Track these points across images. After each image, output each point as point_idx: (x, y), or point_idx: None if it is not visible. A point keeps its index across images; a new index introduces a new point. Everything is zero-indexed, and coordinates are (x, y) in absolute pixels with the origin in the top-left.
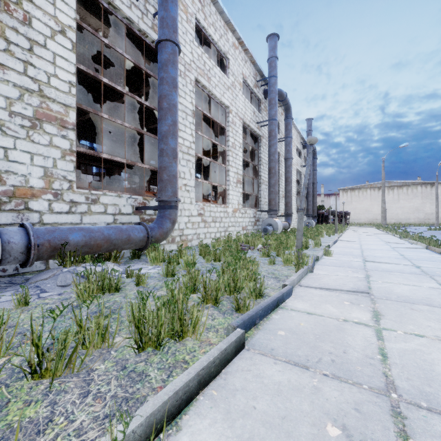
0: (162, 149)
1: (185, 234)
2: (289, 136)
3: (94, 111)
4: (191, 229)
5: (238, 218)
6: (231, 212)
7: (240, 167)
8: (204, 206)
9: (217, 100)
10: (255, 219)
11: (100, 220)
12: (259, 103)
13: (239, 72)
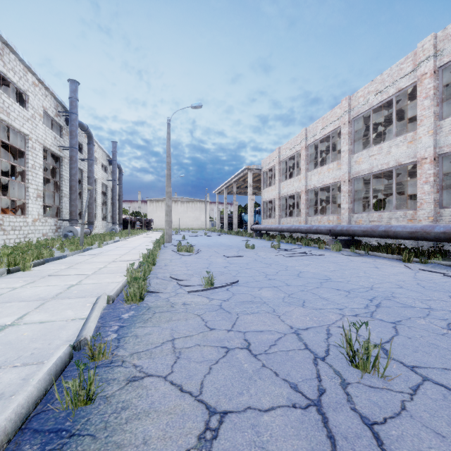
0: None
1: None
2: (91, 158)
3: None
4: None
5: (39, 226)
6: (31, 222)
7: (40, 184)
8: (4, 217)
9: (16, 129)
10: (57, 227)
11: None
12: (61, 128)
13: (39, 105)
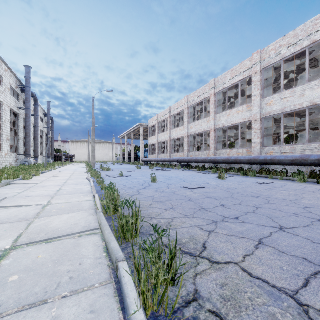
0: None
1: None
2: (37, 114)
3: None
4: None
5: (8, 158)
6: (4, 155)
7: (8, 132)
8: None
9: None
10: (16, 159)
11: None
12: (18, 95)
13: (8, 83)
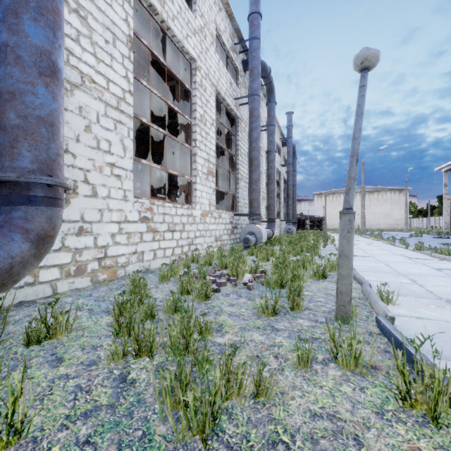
0: (4, 45)
1: (112, 255)
2: (272, 123)
3: None
4: (126, 246)
5: (210, 224)
6: (199, 216)
7: (212, 153)
8: (153, 205)
9: (177, 43)
10: (233, 225)
11: None
12: (237, 74)
13: (211, 18)
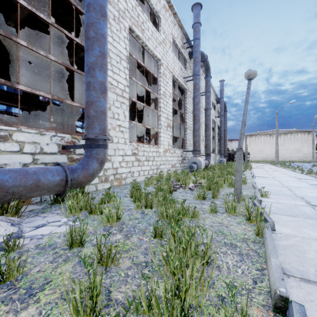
0: (89, 82)
1: (119, 173)
2: (208, 90)
3: (5, 34)
4: (126, 168)
5: (168, 157)
6: (162, 152)
7: (170, 114)
8: (138, 146)
9: (150, 52)
10: (182, 158)
11: (14, 161)
12: (185, 62)
13: (169, 32)
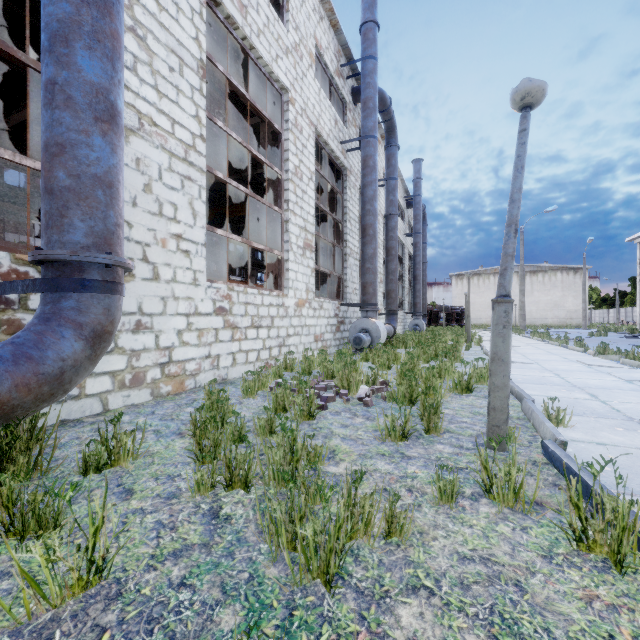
0: (52, 83)
1: (178, 360)
2: (392, 176)
3: None
4: (197, 347)
5: (307, 318)
6: (292, 306)
7: (310, 219)
8: (232, 291)
9: (263, 67)
10: (338, 320)
11: None
12: (344, 108)
13: (309, 31)
